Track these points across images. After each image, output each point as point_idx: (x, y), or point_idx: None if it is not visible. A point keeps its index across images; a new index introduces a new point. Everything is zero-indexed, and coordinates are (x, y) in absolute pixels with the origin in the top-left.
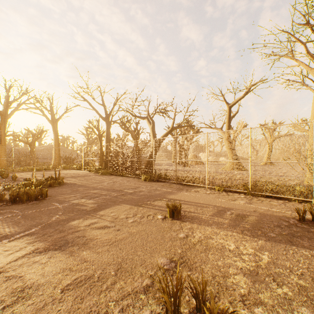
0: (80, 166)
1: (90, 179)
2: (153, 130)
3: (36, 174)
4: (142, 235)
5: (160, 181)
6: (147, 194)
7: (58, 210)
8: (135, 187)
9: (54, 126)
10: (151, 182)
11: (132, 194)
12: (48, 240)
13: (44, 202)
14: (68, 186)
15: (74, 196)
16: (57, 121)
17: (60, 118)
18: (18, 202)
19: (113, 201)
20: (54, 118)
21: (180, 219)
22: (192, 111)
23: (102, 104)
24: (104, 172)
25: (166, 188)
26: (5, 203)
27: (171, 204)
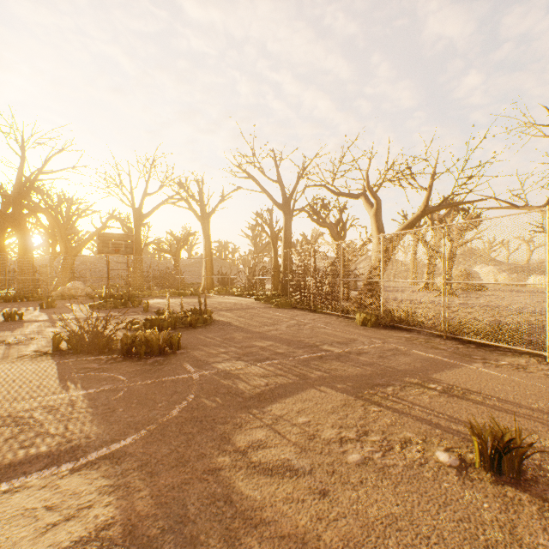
0: (242, 289)
1: (256, 315)
2: (377, 219)
3: (178, 302)
4: (407, 546)
5: (400, 329)
6: (379, 363)
7: (190, 385)
8: (345, 340)
9: (205, 226)
10: (379, 329)
11: (341, 359)
12: (144, 489)
13: (172, 361)
14: (218, 327)
15: (225, 352)
16: (208, 218)
17: (212, 212)
18: (133, 357)
19: (300, 375)
20: (205, 213)
21: (528, 483)
22: (478, 166)
23: (278, 181)
24: (281, 303)
25: (421, 349)
26: (114, 357)
27: (490, 429)
